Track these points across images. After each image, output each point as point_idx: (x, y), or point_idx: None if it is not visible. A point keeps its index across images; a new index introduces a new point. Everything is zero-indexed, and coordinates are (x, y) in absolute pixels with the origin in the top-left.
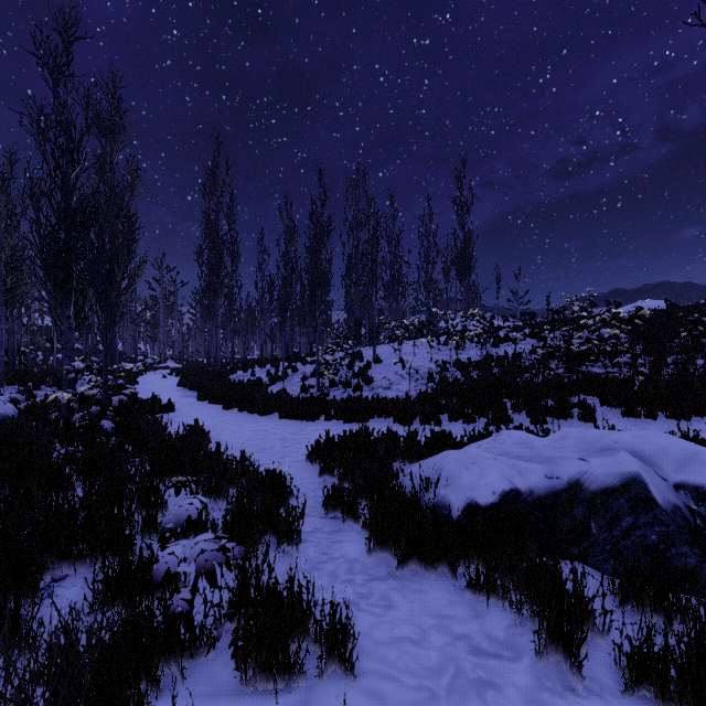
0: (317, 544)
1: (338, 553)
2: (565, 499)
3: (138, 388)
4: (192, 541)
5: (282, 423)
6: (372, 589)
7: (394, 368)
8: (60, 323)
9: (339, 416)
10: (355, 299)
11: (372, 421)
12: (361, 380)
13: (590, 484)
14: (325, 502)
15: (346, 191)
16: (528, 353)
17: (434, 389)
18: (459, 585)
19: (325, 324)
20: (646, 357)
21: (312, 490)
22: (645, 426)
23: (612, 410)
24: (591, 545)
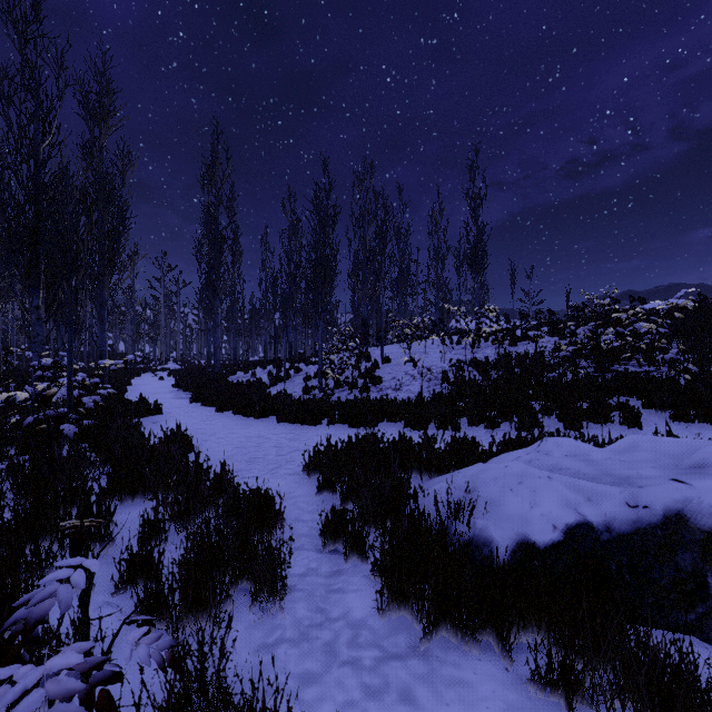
0: (309, 594)
1: (337, 610)
2: (661, 538)
3: (130, 390)
4: (34, 669)
5: (280, 427)
6: (386, 678)
7: (404, 368)
8: (27, 314)
9: (343, 420)
10: (362, 298)
11: (381, 426)
12: (368, 380)
13: (701, 519)
14: (323, 530)
15: (353, 185)
16: (552, 351)
17: (449, 390)
18: (514, 669)
19: (331, 324)
20: (685, 355)
21: (308, 512)
22: (702, 432)
23: (658, 414)
24: (711, 611)
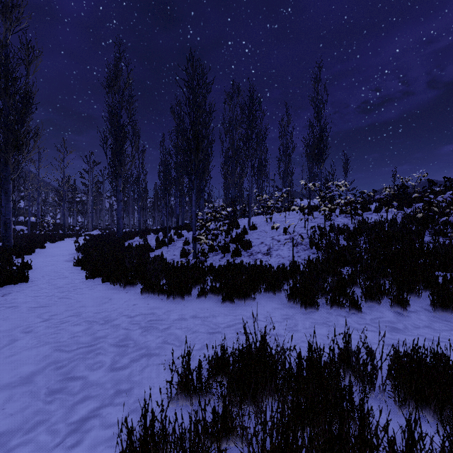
0: None
1: None
2: None
3: (38, 252)
4: None
5: (141, 302)
6: None
7: (269, 234)
8: None
9: (215, 292)
10: (231, 183)
11: (258, 300)
12: (239, 245)
13: None
14: None
15: (224, 102)
16: (407, 218)
17: (326, 257)
18: None
19: (209, 202)
20: None
21: None
22: None
23: None
24: None
